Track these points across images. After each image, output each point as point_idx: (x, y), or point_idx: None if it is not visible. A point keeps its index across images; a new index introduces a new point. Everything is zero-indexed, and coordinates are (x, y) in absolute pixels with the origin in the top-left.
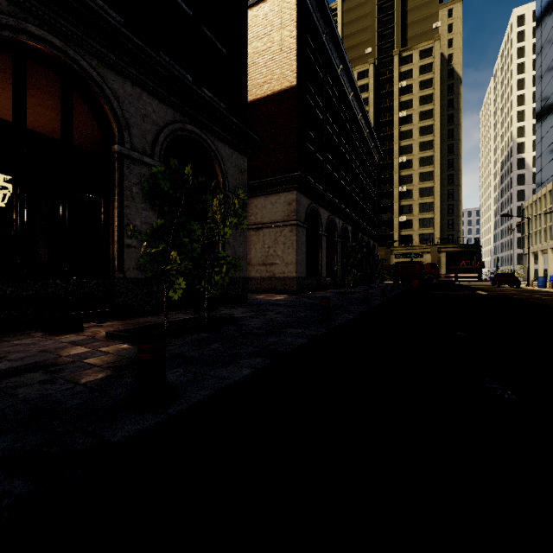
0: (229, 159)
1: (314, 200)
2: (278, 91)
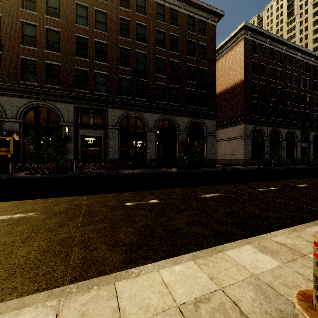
0: (208, 123)
1: (258, 124)
2: (237, 84)
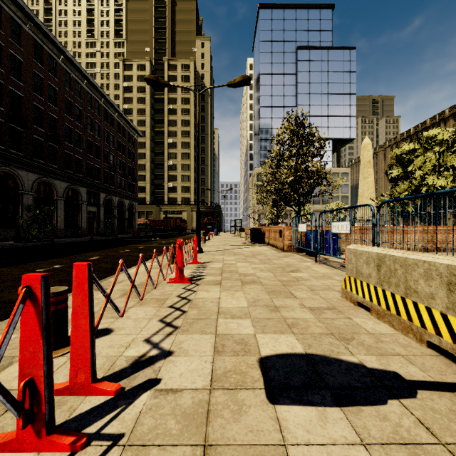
0: None
1: (6, 163)
2: None
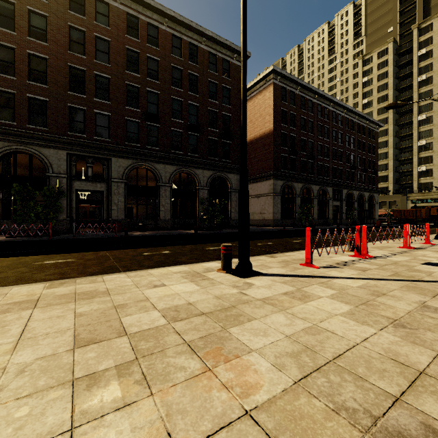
0: (233, 178)
1: (288, 180)
2: (266, 133)
